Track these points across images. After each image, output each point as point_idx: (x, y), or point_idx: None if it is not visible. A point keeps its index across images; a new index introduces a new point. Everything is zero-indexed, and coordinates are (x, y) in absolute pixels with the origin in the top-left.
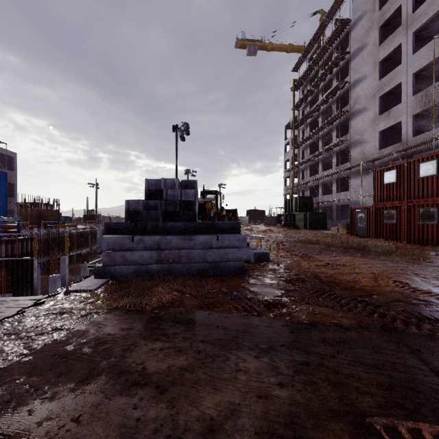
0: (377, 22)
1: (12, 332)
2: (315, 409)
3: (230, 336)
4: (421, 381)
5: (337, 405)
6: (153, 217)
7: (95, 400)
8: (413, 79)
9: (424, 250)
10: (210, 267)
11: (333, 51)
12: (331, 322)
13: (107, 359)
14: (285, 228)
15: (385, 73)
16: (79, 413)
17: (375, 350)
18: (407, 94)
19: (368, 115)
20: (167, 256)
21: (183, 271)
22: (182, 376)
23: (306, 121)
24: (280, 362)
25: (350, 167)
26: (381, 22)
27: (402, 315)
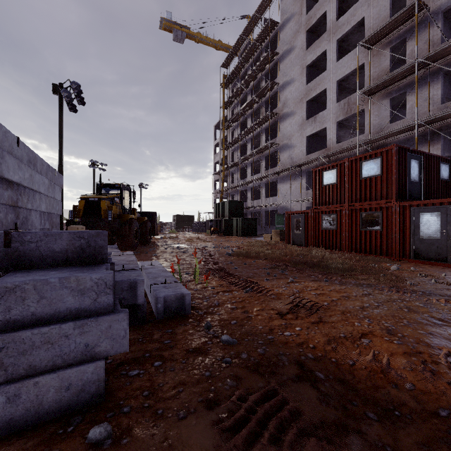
0: (304, 26)
1: None
2: None
3: None
4: None
5: None
6: None
7: None
8: (336, 86)
9: (373, 260)
10: None
11: (262, 50)
12: None
13: None
14: (214, 234)
15: (310, 80)
16: None
17: None
18: (332, 101)
19: (296, 119)
20: None
21: None
22: None
23: (236, 121)
24: None
25: (280, 171)
26: (307, 27)
27: None
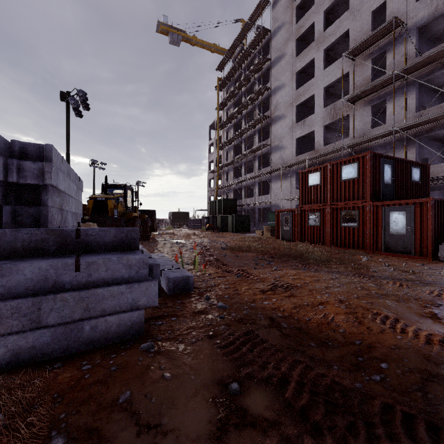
0: (294, 34)
1: None
2: None
3: None
4: None
5: None
6: None
7: None
8: (324, 92)
9: (350, 253)
10: (53, 339)
11: (255, 55)
12: None
13: None
14: (209, 231)
15: (300, 85)
16: None
17: None
18: (319, 106)
19: (287, 122)
20: None
21: None
22: None
23: (230, 122)
24: None
25: (271, 171)
26: (297, 35)
27: None
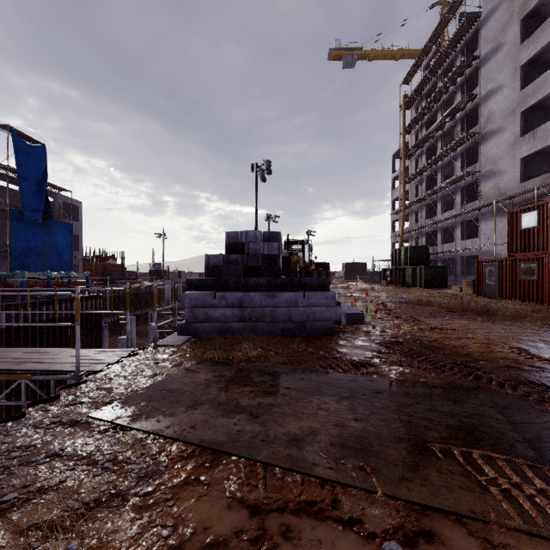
0: (518, 13)
1: (119, 375)
2: (383, 435)
3: (313, 386)
4: (492, 426)
5: (403, 434)
6: (234, 272)
7: (204, 418)
8: None
9: None
10: (295, 327)
11: (456, 55)
12: (420, 380)
13: (206, 395)
14: (391, 285)
15: (529, 81)
16: (194, 424)
17: (457, 403)
18: None
19: (505, 137)
20: (250, 314)
21: (267, 330)
22: (271, 410)
23: (421, 147)
24: (359, 406)
25: (480, 207)
26: (522, 14)
27: (503, 378)
